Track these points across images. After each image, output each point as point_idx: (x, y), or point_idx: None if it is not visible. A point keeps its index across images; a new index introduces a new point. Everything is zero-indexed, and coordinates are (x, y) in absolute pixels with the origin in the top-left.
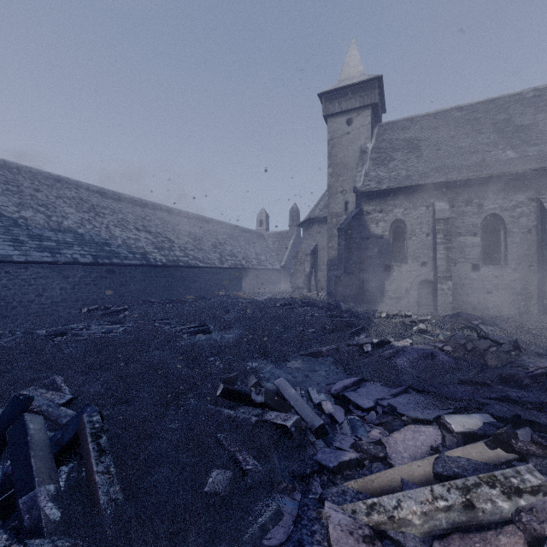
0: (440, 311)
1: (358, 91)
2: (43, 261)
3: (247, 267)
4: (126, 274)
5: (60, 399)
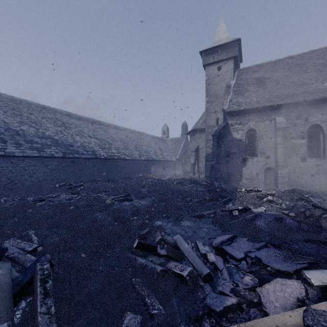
0: (280, 187)
1: (225, 49)
2: (33, 155)
3: (155, 159)
4: (82, 164)
5: (29, 247)
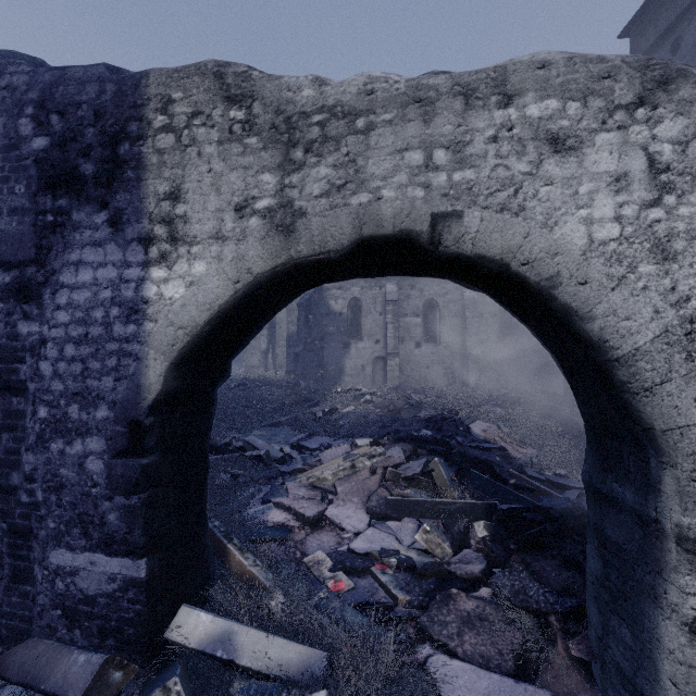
0: (389, 385)
1: None
2: None
3: None
4: None
5: None
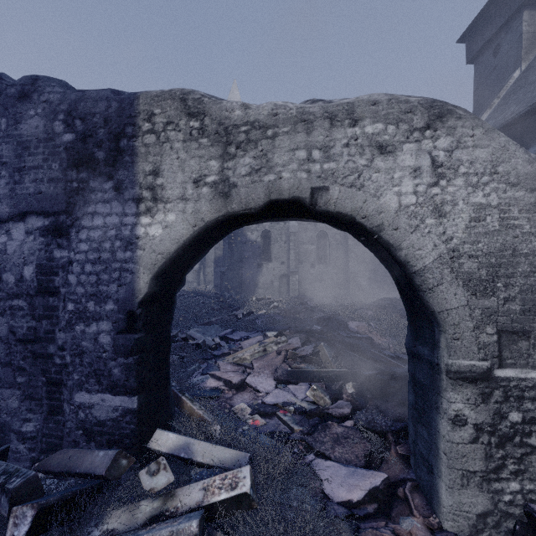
0: (292, 295)
1: None
2: None
3: None
4: None
5: None
